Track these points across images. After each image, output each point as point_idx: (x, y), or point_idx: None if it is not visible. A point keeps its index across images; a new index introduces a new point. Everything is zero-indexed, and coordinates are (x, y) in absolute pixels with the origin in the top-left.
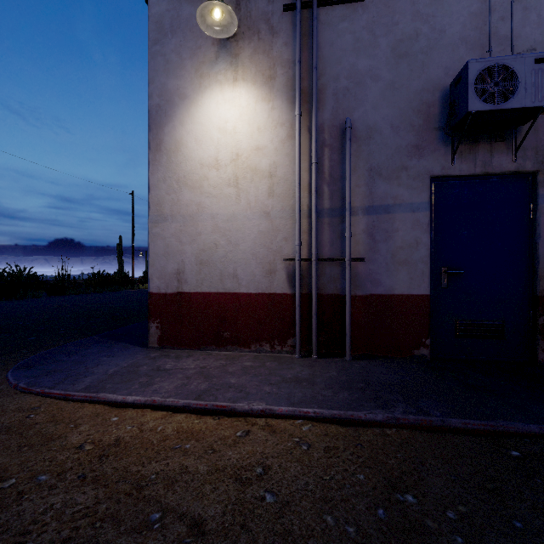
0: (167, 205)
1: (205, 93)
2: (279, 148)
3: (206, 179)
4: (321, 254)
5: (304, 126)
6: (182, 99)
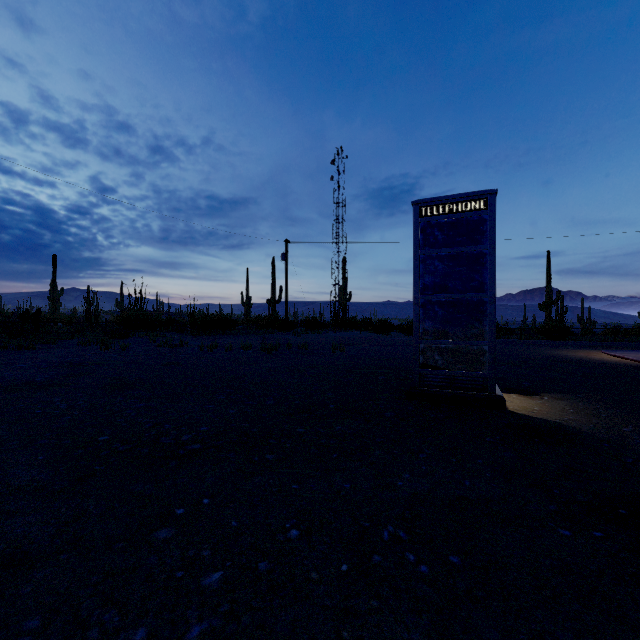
0: None
1: None
2: None
3: None
4: None
5: None
6: None
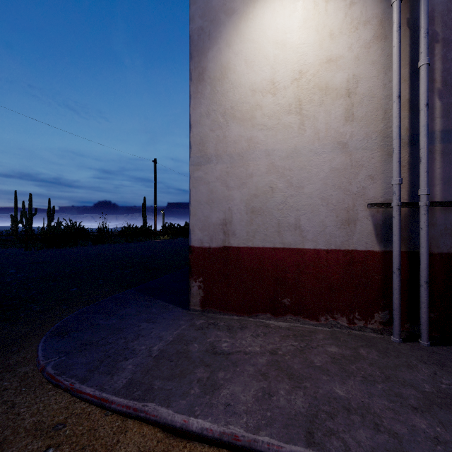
0: (211, 143)
1: (257, 2)
2: (361, 55)
3: (259, 108)
4: (429, 196)
5: (401, 19)
6: (229, 15)
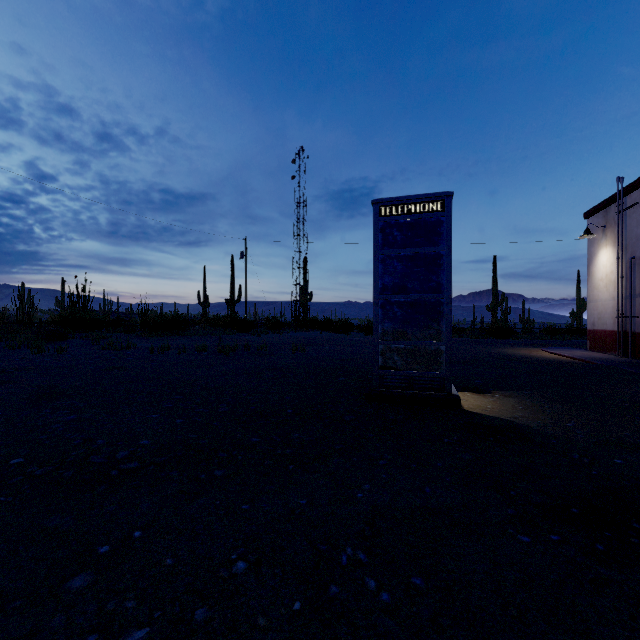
0: (591, 296)
1: (599, 252)
2: (616, 271)
3: (599, 286)
4: (627, 315)
5: (623, 261)
6: (594, 255)
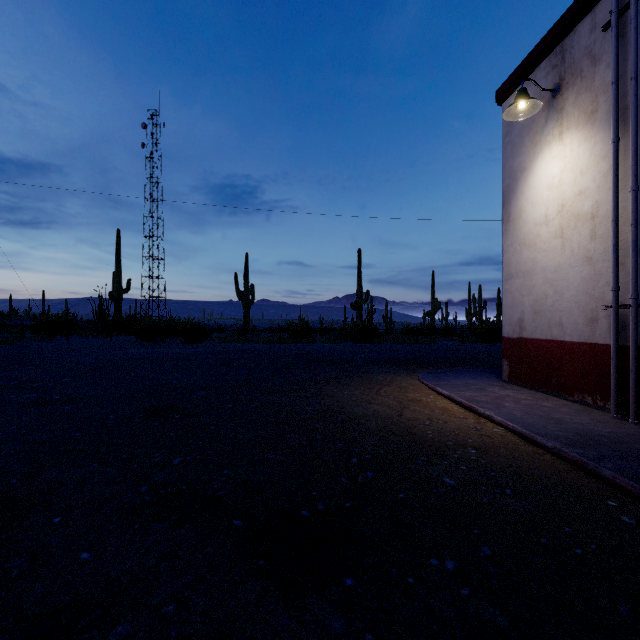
0: (513, 265)
1: (537, 159)
2: (600, 184)
3: (538, 236)
4: None
5: (629, 147)
6: (522, 172)
